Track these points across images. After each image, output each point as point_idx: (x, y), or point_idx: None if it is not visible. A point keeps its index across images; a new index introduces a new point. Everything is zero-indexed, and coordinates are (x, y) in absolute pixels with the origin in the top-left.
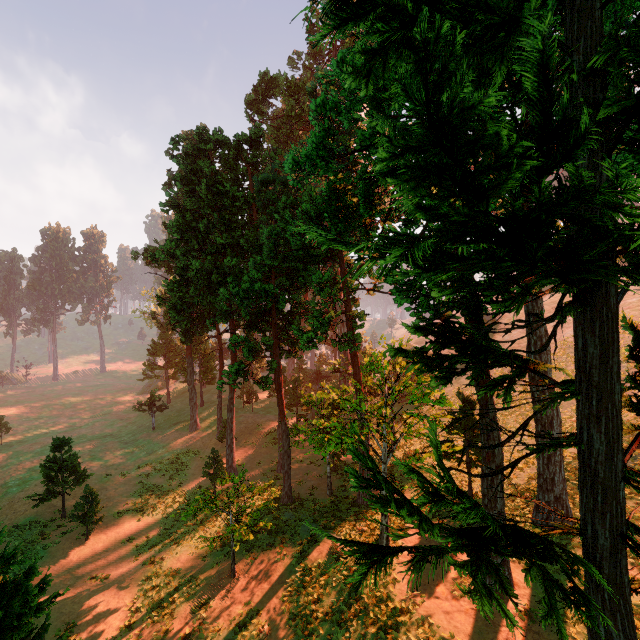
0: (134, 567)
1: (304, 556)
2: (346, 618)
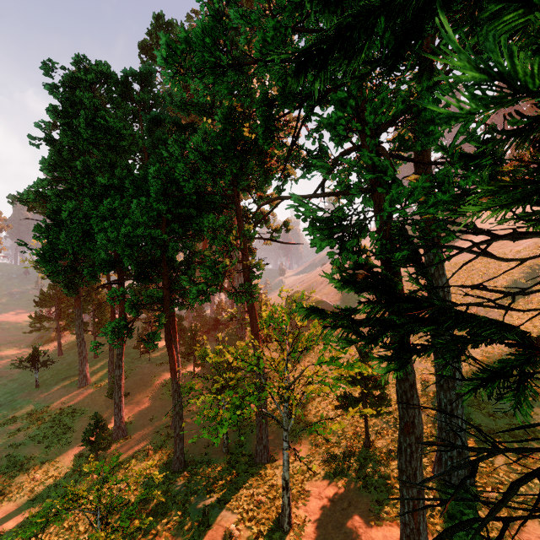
0: None
1: None
2: None
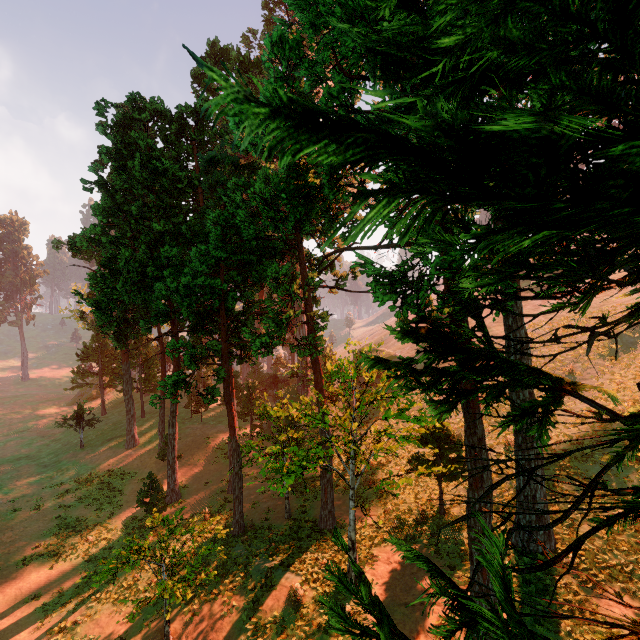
0: (36, 639)
1: (257, 607)
2: None
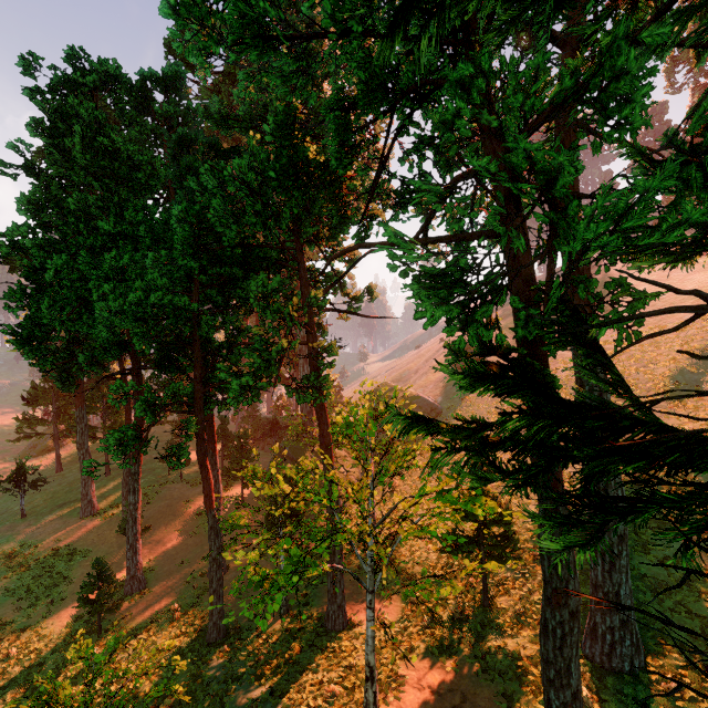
0: None
1: None
2: None
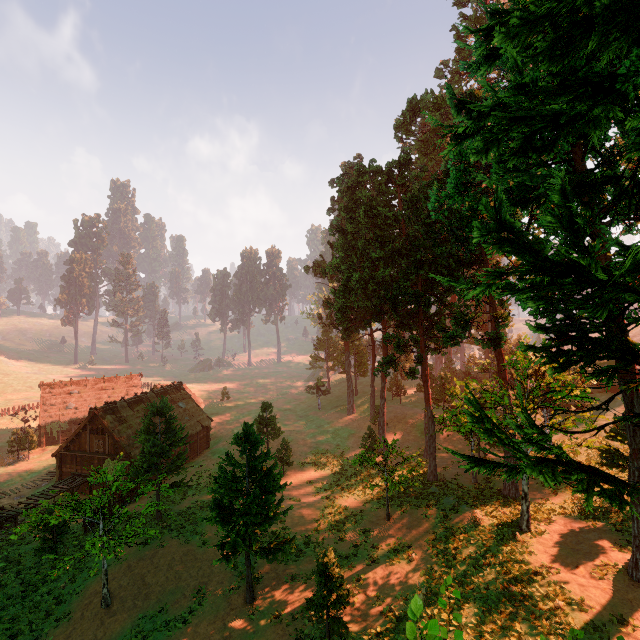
0: (316, 499)
1: (446, 519)
2: (481, 564)
